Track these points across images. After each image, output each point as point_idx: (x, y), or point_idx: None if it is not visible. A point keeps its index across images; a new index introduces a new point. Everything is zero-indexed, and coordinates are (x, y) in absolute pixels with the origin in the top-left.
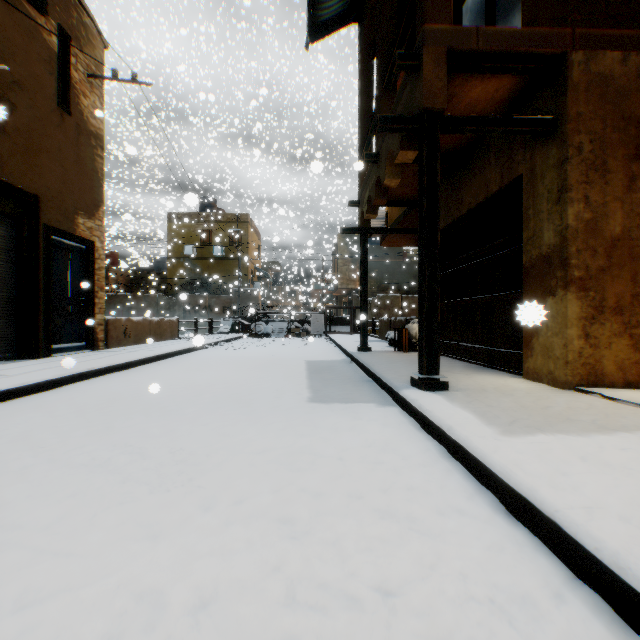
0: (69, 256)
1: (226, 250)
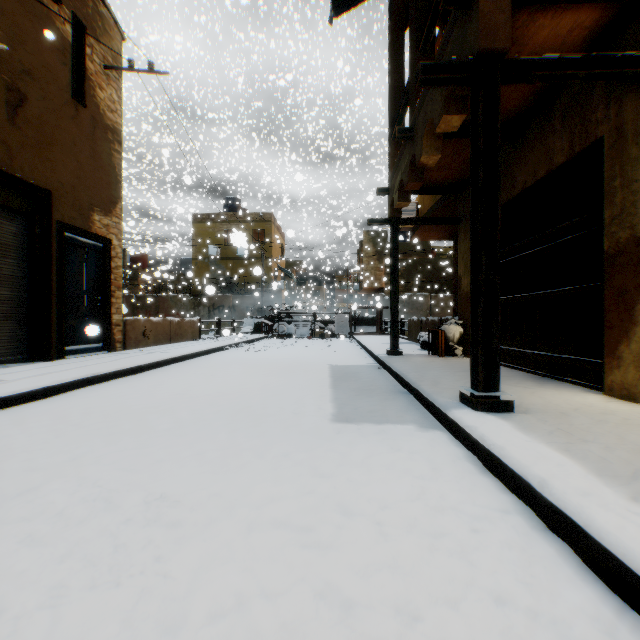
0: (84, 254)
1: (250, 250)
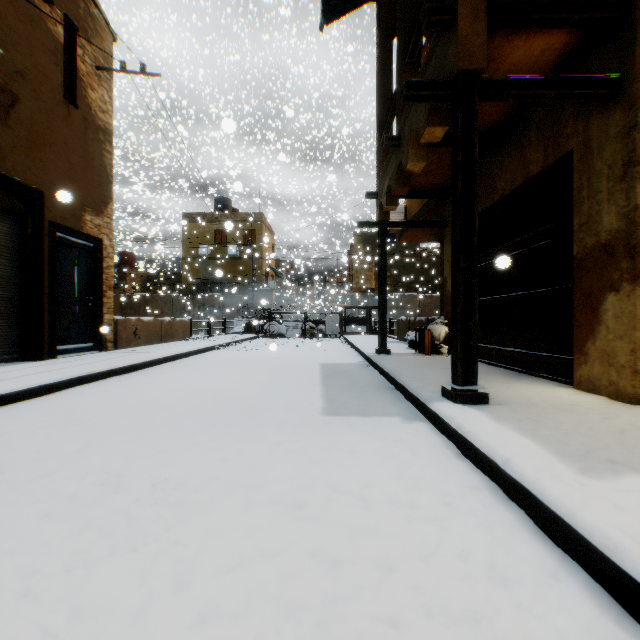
0: (76, 254)
1: (240, 250)
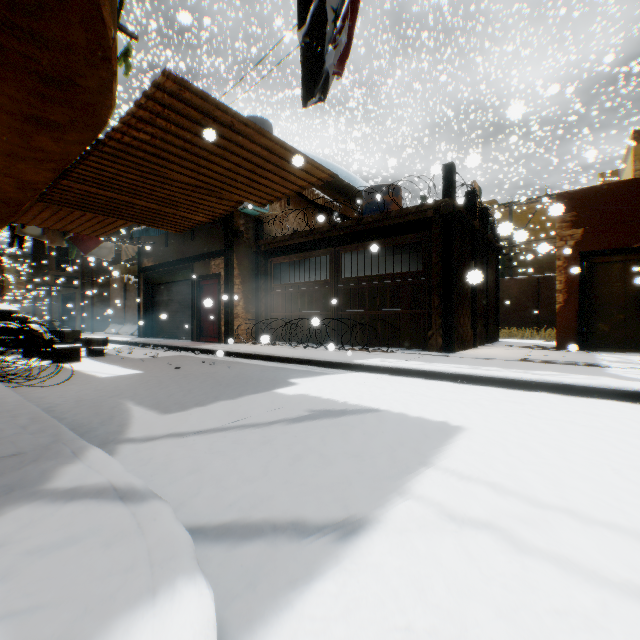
0: None
1: None
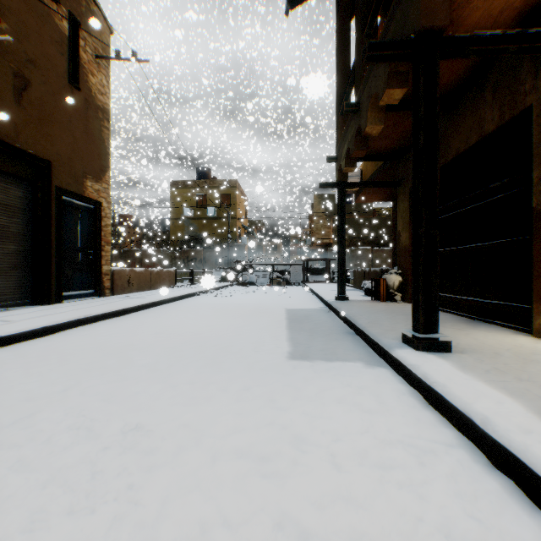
0: (79, 215)
1: (218, 211)
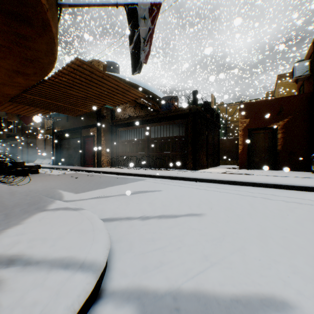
0: None
1: None
